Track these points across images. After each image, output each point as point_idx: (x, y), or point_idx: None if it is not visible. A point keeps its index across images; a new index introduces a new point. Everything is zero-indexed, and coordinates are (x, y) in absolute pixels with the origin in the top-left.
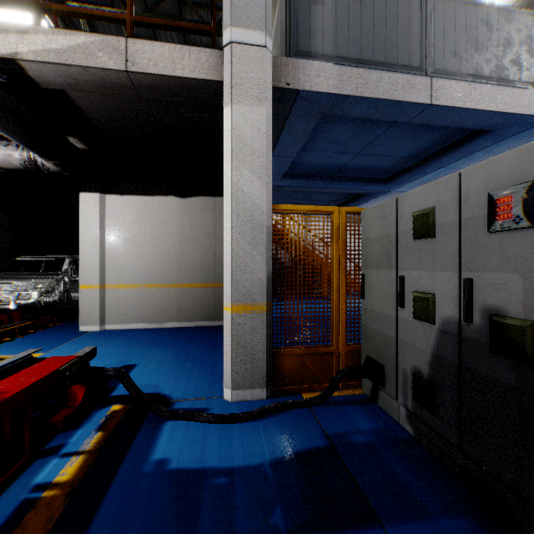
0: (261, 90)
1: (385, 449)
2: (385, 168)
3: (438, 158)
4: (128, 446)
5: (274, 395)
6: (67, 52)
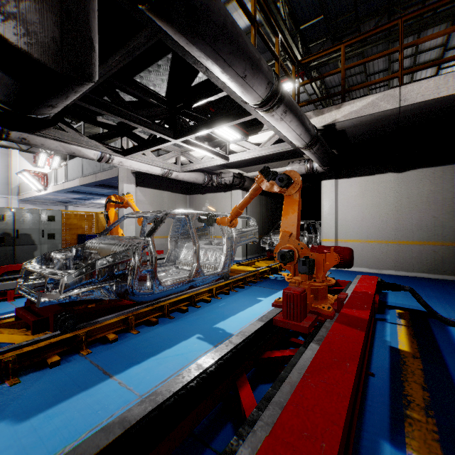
0: None
1: None
2: None
3: None
4: (430, 330)
5: None
6: (361, 109)
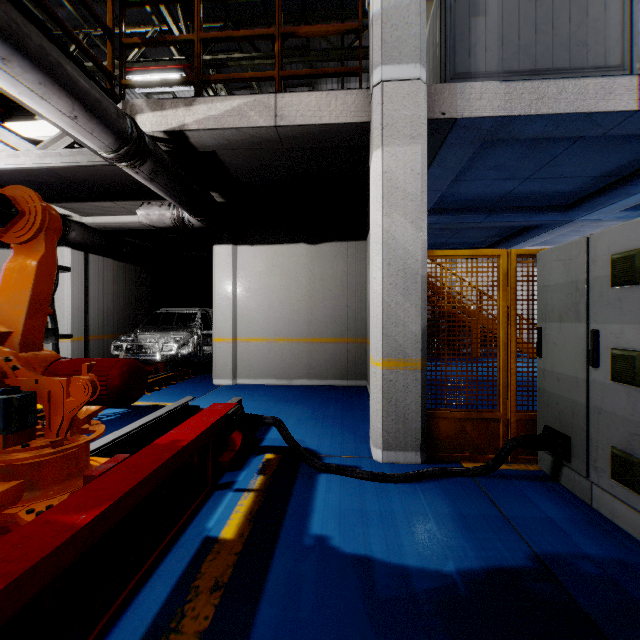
0: (415, 127)
1: (572, 529)
2: (565, 192)
3: None
4: (290, 490)
5: (428, 461)
6: (224, 116)
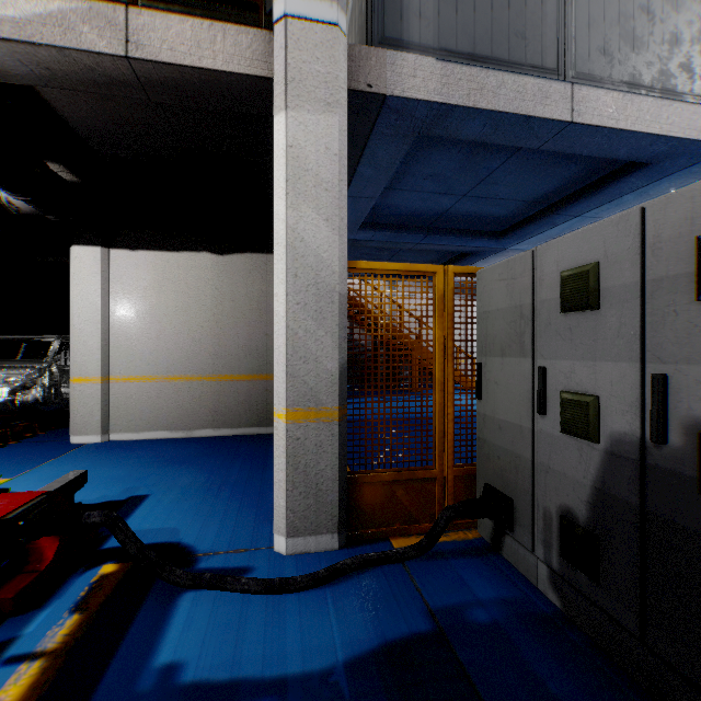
0: (331, 90)
1: (520, 634)
2: (500, 216)
3: (573, 202)
4: (119, 640)
5: (349, 543)
6: (33, 24)
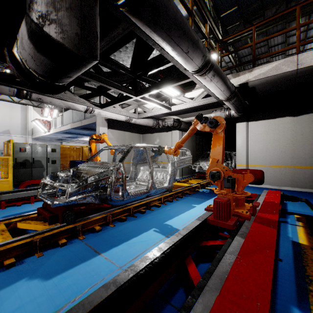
0: None
1: None
2: None
3: None
4: None
5: None
6: (267, 72)
